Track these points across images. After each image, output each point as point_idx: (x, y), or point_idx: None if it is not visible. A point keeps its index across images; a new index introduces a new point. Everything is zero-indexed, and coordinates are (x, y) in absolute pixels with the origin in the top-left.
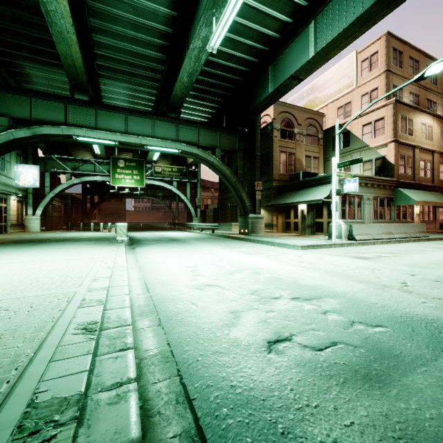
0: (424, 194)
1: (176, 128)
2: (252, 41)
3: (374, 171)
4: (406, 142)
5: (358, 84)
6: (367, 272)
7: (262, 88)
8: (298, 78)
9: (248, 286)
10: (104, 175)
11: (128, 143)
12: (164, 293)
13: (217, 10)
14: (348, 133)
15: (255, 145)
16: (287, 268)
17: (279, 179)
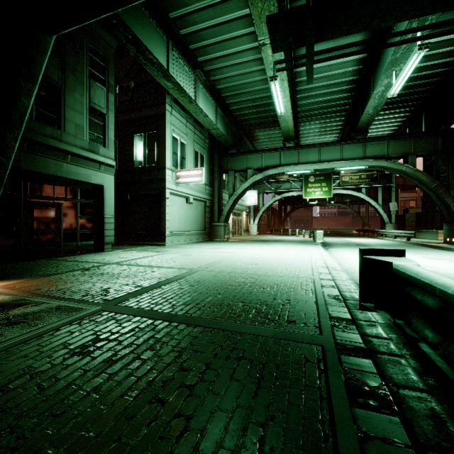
0: None
1: (363, 146)
2: (450, 46)
3: None
4: None
5: None
6: None
7: None
8: None
9: None
10: (297, 190)
11: (321, 169)
12: (350, 266)
13: (395, 67)
14: None
15: None
16: None
17: None
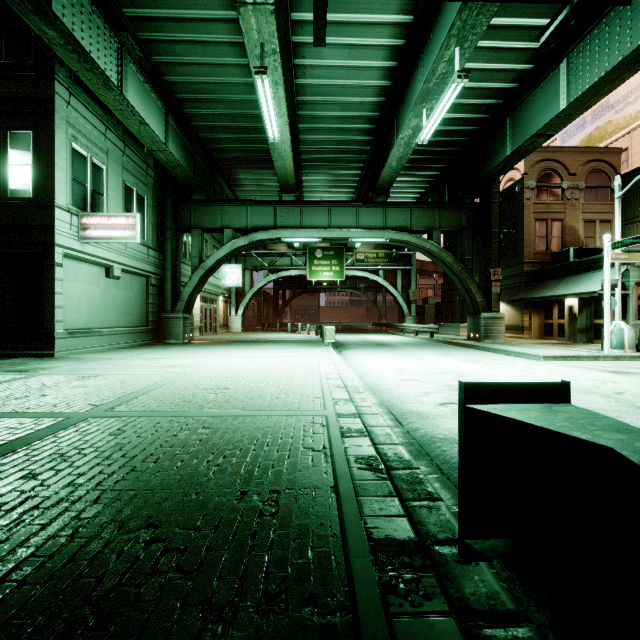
0: None
1: (384, 213)
2: (479, 98)
3: None
4: None
5: None
6: (593, 383)
7: (497, 147)
8: (545, 135)
9: (446, 382)
10: (300, 268)
11: (331, 238)
12: (376, 381)
13: (427, 103)
14: None
15: (490, 220)
16: (499, 374)
17: (533, 261)
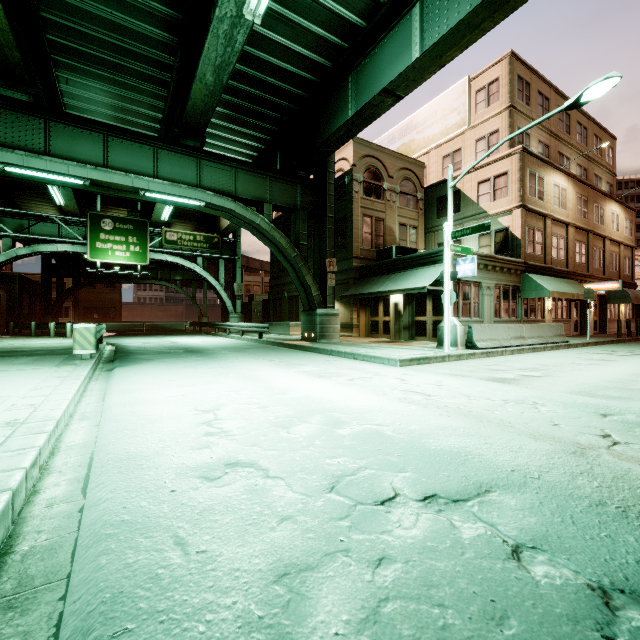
0: (558, 283)
1: (198, 165)
2: (323, 28)
3: (494, 248)
4: (536, 209)
5: (472, 123)
6: (528, 411)
7: (338, 110)
8: (395, 94)
9: (321, 461)
10: (76, 243)
11: (108, 184)
12: (114, 500)
13: None
14: (458, 194)
15: (326, 202)
16: (390, 406)
17: (361, 257)
